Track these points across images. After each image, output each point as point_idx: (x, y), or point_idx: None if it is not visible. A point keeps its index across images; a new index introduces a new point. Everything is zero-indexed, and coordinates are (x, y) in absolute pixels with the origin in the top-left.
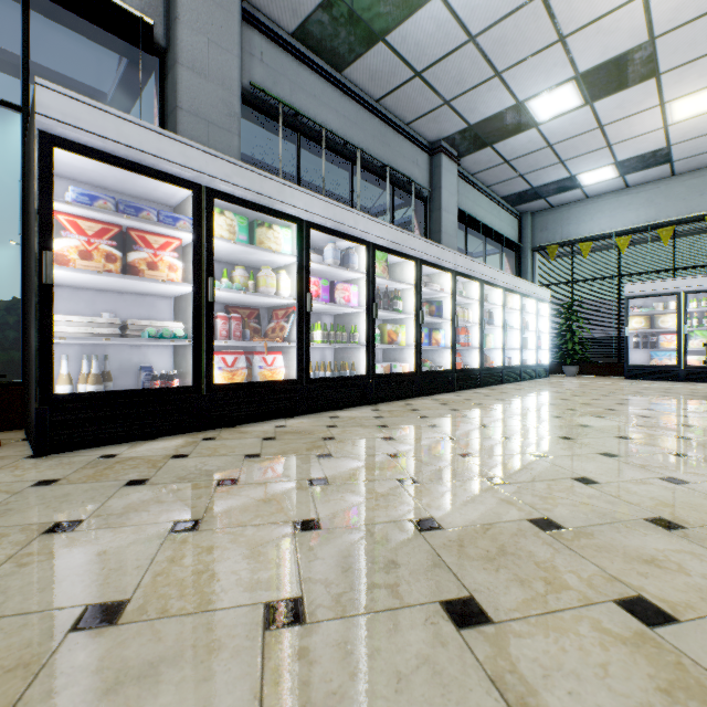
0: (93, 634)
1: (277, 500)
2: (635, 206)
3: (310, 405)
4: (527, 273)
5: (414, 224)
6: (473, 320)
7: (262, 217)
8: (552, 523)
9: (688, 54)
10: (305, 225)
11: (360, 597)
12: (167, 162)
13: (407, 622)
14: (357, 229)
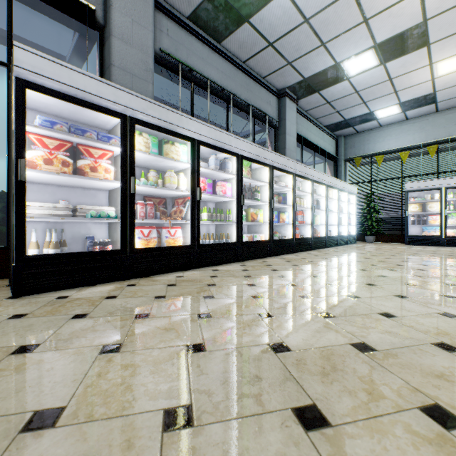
0: (36, 435)
1: (176, 329)
2: (412, 131)
3: (200, 262)
4: (341, 175)
5: (268, 143)
6: (306, 206)
7: (167, 137)
8: (368, 346)
9: (449, 31)
10: (196, 143)
11: (233, 404)
12: (103, 100)
13: (268, 425)
14: (230, 145)
